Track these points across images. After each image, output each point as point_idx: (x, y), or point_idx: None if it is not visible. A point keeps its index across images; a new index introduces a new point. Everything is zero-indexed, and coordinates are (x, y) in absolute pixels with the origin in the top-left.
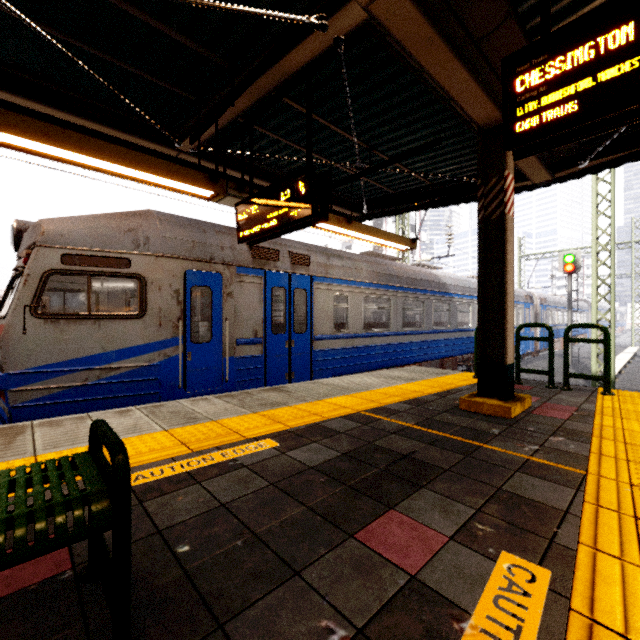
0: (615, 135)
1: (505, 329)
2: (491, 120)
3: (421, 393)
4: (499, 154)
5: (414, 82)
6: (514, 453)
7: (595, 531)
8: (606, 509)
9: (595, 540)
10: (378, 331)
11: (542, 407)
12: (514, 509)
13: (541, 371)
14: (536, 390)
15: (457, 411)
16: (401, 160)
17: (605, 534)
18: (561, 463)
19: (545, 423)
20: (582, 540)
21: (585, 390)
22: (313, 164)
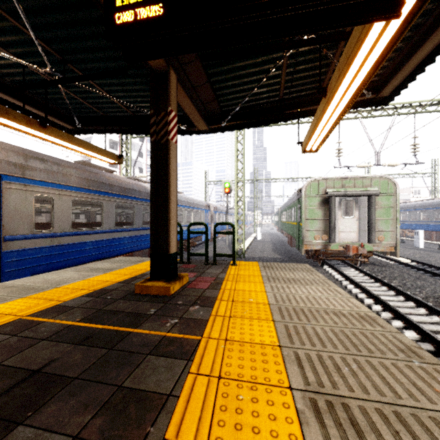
0: (237, 108)
1: (169, 227)
2: (160, 65)
3: (110, 282)
4: (166, 94)
5: (91, 3)
6: (156, 332)
7: (184, 412)
8: (202, 376)
9: (180, 426)
10: (90, 229)
11: (196, 281)
12: (121, 414)
13: (201, 254)
14: (197, 267)
15: (132, 296)
16: (93, 79)
17: (191, 412)
18: (188, 332)
19: (192, 294)
20: (168, 433)
21: (224, 263)
22: (3, 59)
